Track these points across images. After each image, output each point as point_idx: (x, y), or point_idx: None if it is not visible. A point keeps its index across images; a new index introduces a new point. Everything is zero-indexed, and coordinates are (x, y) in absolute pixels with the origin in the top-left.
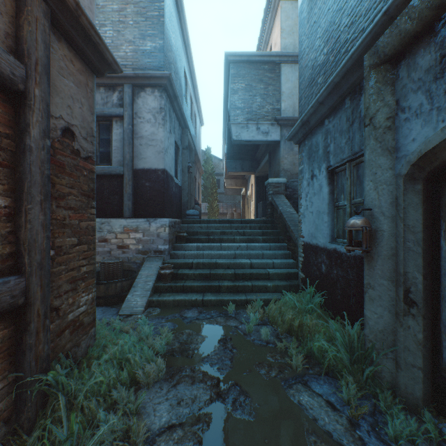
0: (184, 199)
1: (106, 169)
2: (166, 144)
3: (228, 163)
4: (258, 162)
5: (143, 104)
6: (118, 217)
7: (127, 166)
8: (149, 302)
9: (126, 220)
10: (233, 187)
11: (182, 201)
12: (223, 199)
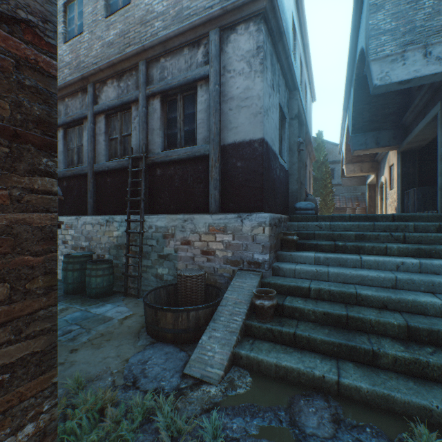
0: (292, 188)
1: (190, 151)
2: (266, 103)
3: (353, 138)
4: (407, 129)
5: (233, 52)
6: (202, 213)
7: (213, 143)
8: (234, 355)
9: (211, 216)
10: (356, 174)
11: (289, 190)
12: (338, 192)
